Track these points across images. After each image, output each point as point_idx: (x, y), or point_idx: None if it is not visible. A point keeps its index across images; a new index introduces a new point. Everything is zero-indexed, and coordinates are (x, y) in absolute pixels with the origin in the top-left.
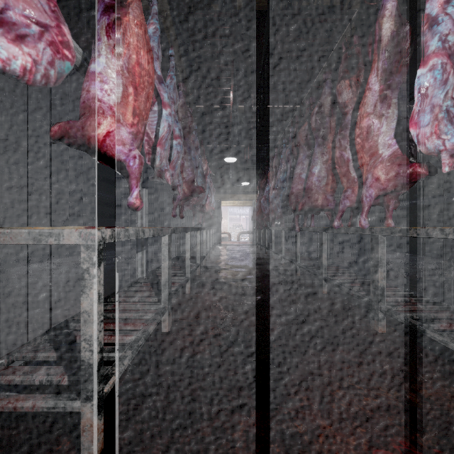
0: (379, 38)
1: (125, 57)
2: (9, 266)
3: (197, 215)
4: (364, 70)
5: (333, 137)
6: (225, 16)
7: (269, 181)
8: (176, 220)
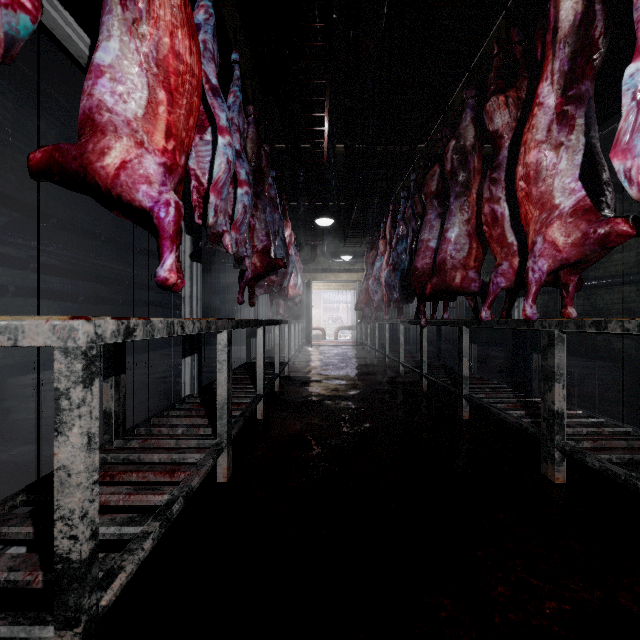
0: (556, 25)
1: (153, 41)
2: (1, 377)
3: (276, 302)
4: (528, 80)
5: (479, 184)
6: (317, 0)
7: (381, 254)
8: (248, 310)
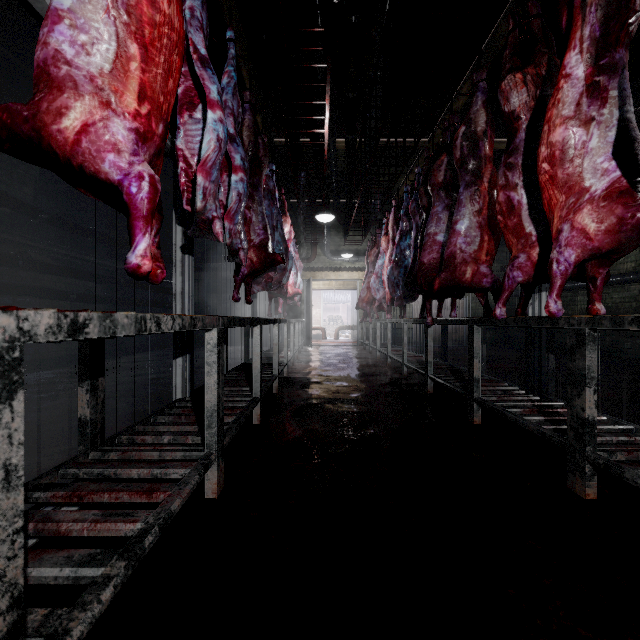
0: None
1: None
2: None
3: (275, 301)
4: (548, 56)
5: (490, 173)
6: None
7: (383, 252)
8: (246, 309)
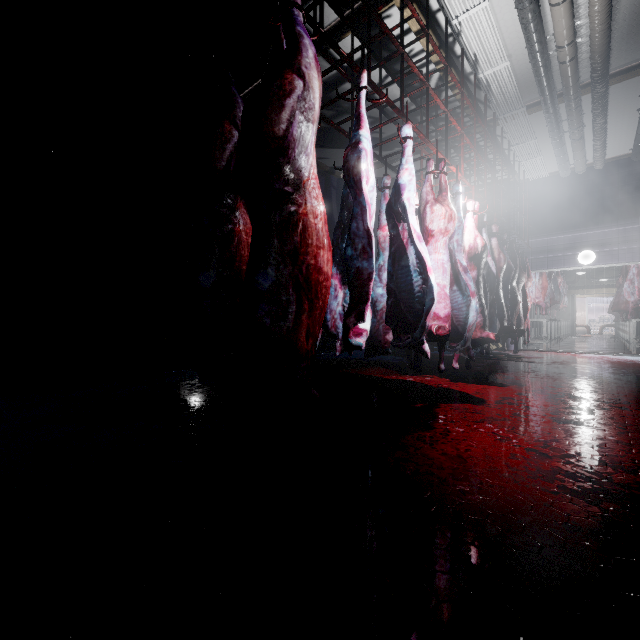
0: None
1: (543, 285)
2: None
3: (552, 311)
4: None
5: None
6: None
7: None
8: None
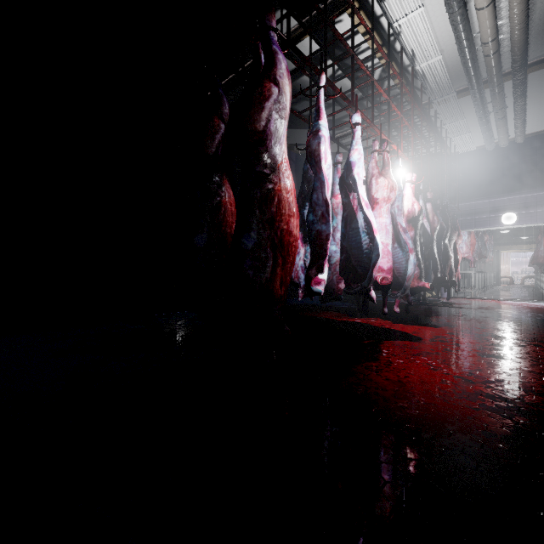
0: None
1: (471, 242)
2: None
3: (479, 264)
4: None
5: None
6: None
7: None
8: None
